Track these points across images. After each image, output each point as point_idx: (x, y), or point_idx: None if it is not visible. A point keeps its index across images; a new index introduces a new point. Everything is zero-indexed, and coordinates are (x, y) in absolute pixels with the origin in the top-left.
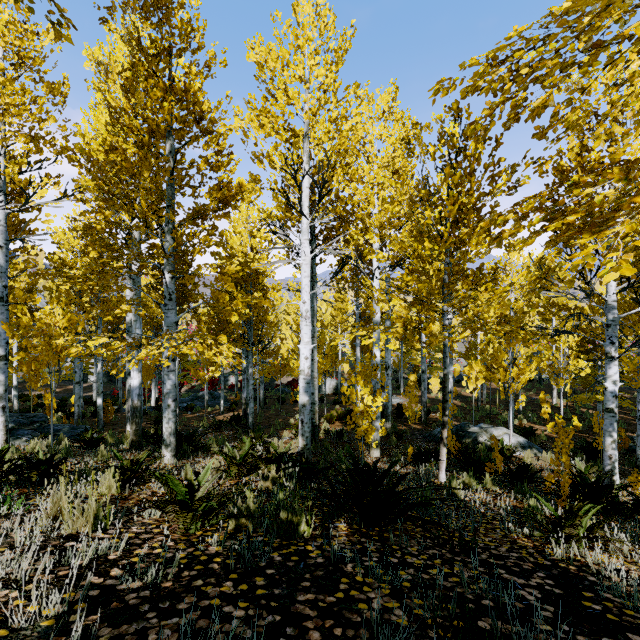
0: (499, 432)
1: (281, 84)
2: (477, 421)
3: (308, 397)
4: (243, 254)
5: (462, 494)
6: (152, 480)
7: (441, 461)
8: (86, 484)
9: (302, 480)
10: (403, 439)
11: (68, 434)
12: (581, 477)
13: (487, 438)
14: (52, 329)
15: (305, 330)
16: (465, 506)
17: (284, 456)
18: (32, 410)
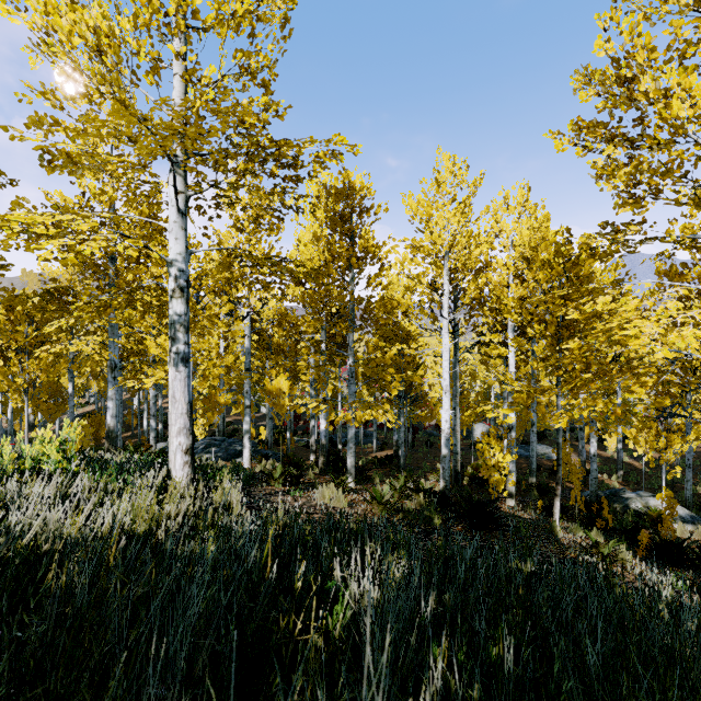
0: (657, 501)
1: (427, 226)
2: (654, 489)
3: (447, 450)
4: (395, 318)
5: (559, 534)
6: (350, 493)
7: (554, 512)
8: (316, 490)
9: (440, 507)
10: (548, 495)
11: (273, 458)
12: (657, 535)
13: (641, 506)
14: (281, 392)
15: (445, 400)
16: (555, 540)
17: (428, 489)
18: (232, 435)
